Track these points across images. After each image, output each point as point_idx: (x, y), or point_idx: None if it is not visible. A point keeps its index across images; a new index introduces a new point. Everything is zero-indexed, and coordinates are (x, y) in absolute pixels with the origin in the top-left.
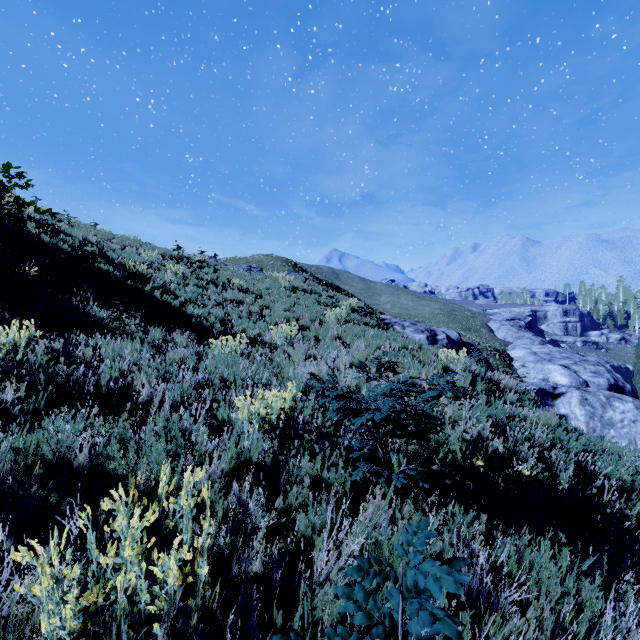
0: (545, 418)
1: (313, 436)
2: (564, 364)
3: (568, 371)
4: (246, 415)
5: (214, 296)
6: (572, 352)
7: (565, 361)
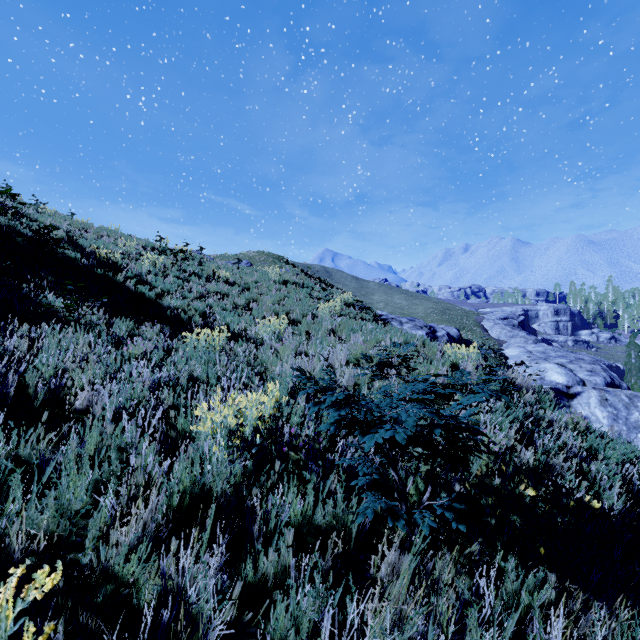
0: (571, 422)
1: (302, 454)
2: (560, 363)
3: (564, 370)
4: (210, 427)
5: (196, 288)
6: (567, 351)
7: (561, 360)
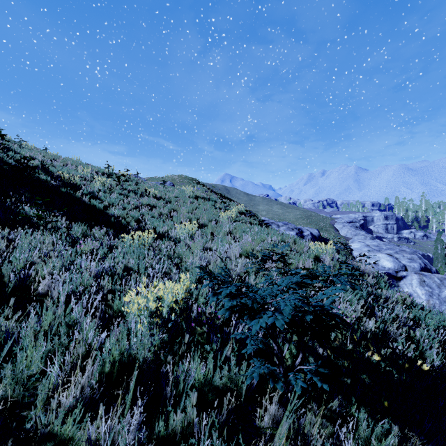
0: (400, 298)
1: (205, 328)
2: (389, 253)
3: (392, 258)
4: (136, 308)
5: (133, 201)
6: (393, 245)
7: (389, 251)
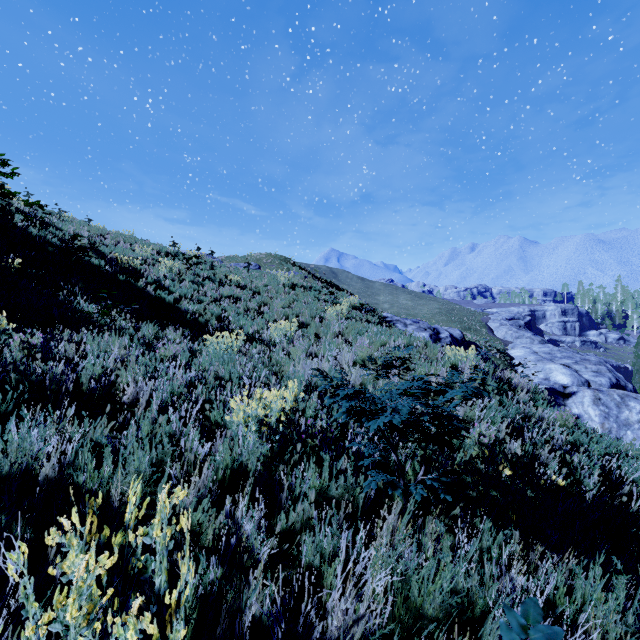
0: (561, 419)
1: (317, 440)
2: (565, 363)
3: (569, 370)
4: (242, 417)
5: (210, 292)
6: (573, 351)
7: (566, 360)
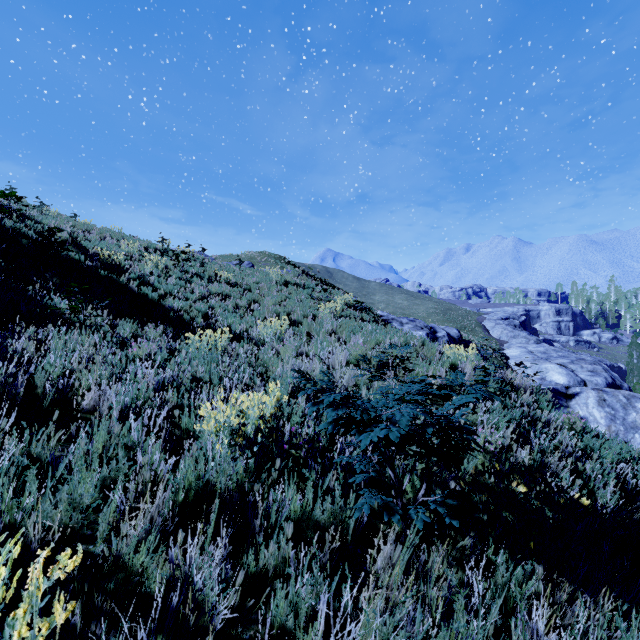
0: (568, 422)
1: (302, 453)
2: (561, 363)
3: (565, 370)
4: (213, 426)
5: (198, 289)
6: (568, 351)
7: (562, 360)
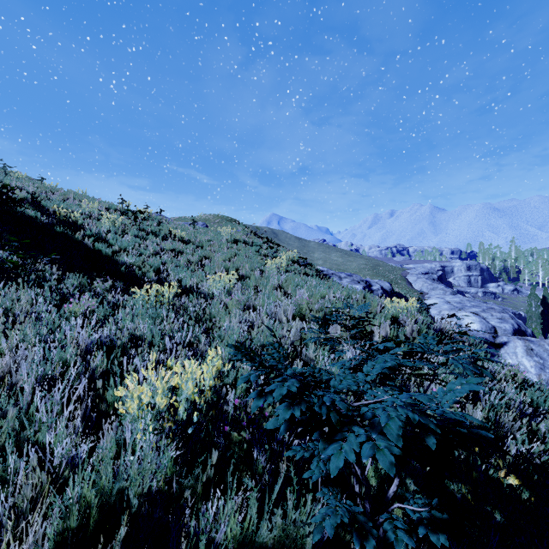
0: (508, 374)
1: (246, 434)
2: (474, 311)
3: (478, 318)
4: (136, 407)
5: (152, 246)
6: (479, 301)
7: (475, 309)
